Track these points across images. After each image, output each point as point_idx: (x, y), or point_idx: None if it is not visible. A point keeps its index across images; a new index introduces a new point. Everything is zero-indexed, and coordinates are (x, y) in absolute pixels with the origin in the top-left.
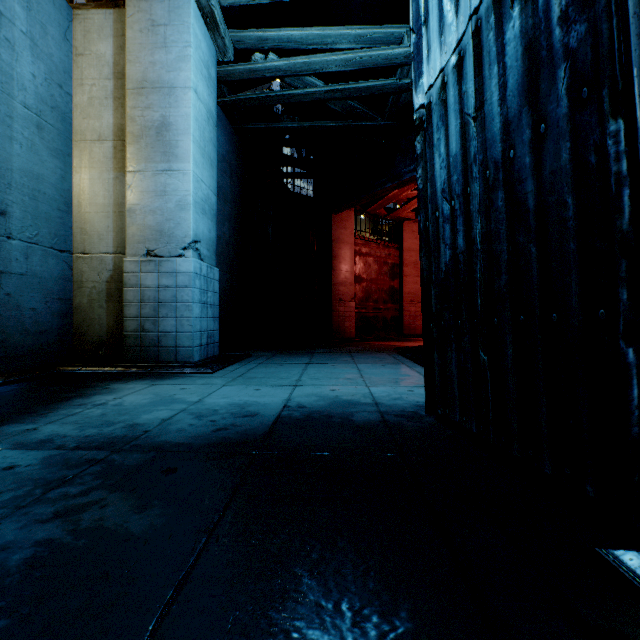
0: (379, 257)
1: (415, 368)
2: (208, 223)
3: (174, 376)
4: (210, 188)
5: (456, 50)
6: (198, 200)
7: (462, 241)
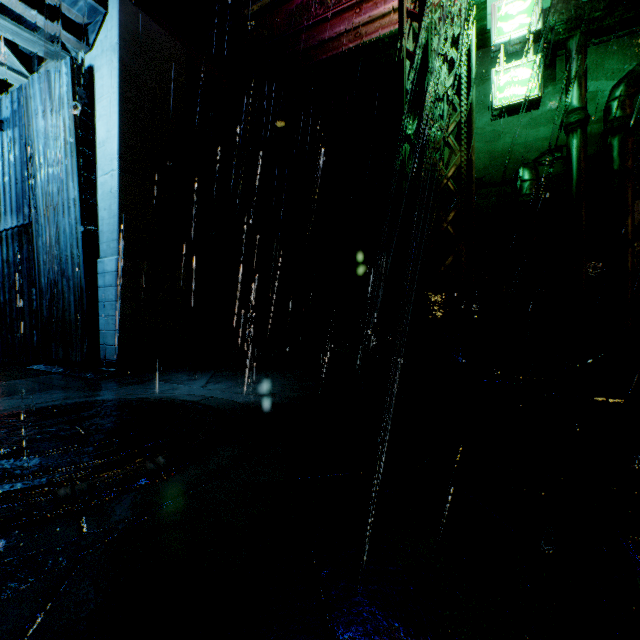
0: None
1: None
2: None
3: None
4: None
5: (0, 233)
6: None
7: (3, 299)
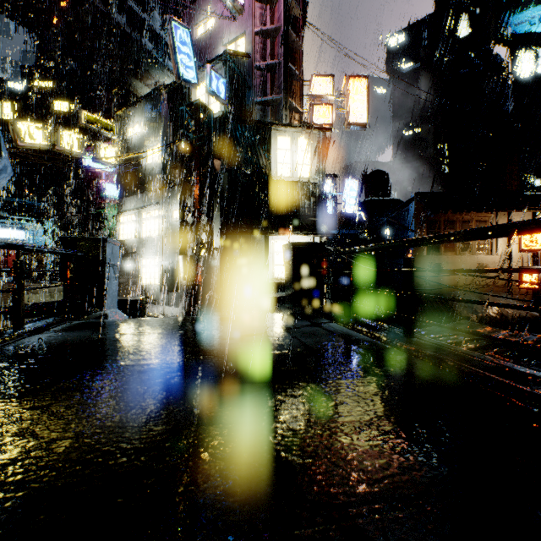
0: None
1: None
2: None
3: None
4: None
5: None
6: None
7: None
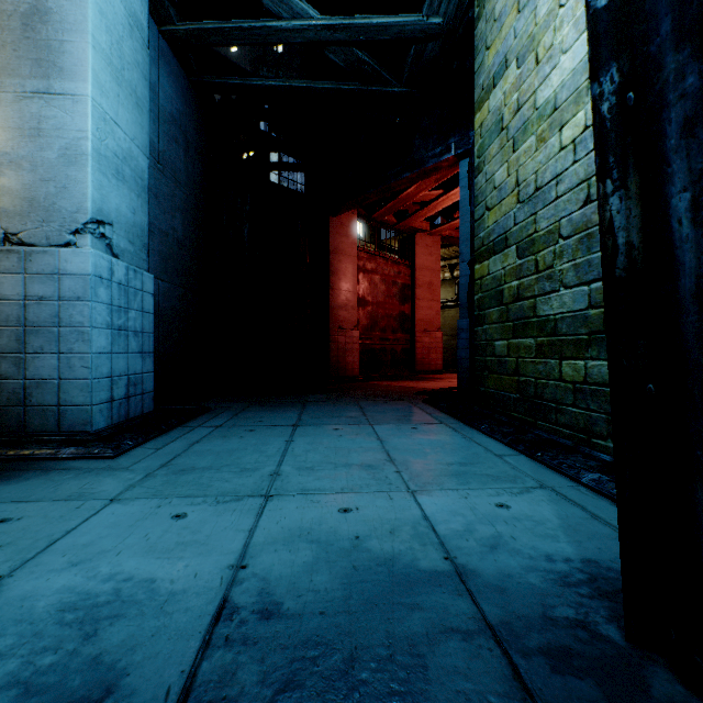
0: (387, 275)
1: (466, 433)
2: (130, 198)
3: (28, 470)
4: (135, 142)
5: None
6: (106, 153)
7: None
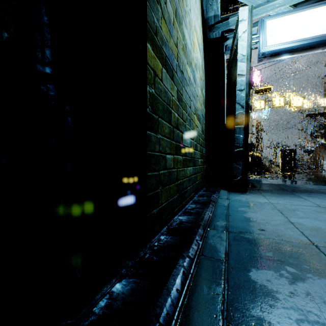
0: None
1: (223, 217)
2: None
3: None
4: None
5: None
6: None
7: None
